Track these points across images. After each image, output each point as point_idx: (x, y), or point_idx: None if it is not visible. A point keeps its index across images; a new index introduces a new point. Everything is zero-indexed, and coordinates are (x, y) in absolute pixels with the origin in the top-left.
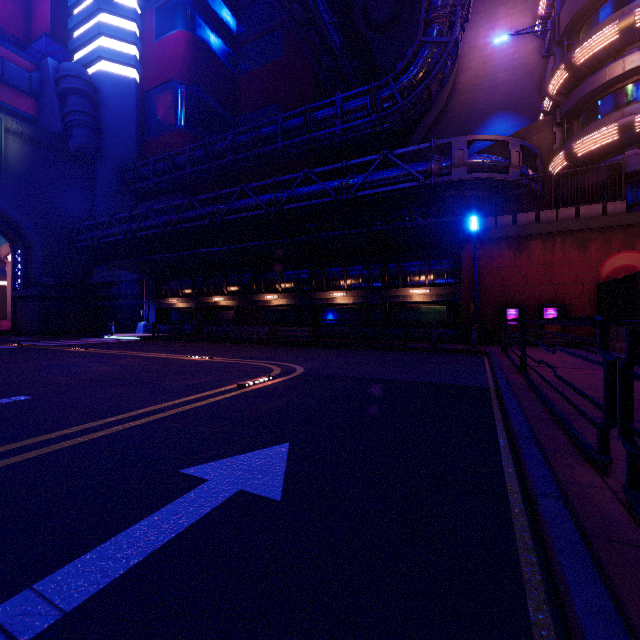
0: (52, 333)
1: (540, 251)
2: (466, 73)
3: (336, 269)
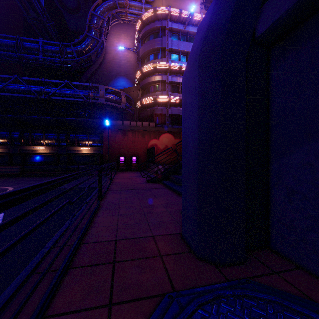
0: None
1: (131, 136)
2: (109, 54)
3: (38, 134)
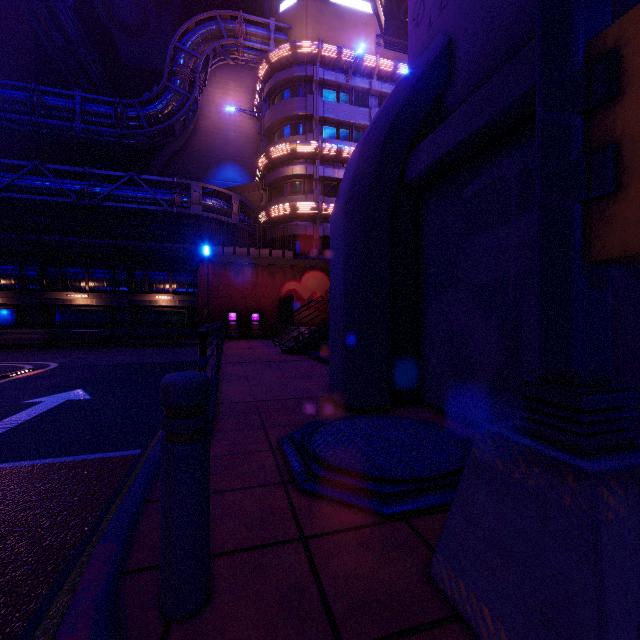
0: None
1: (250, 275)
2: (206, 120)
3: (76, 270)
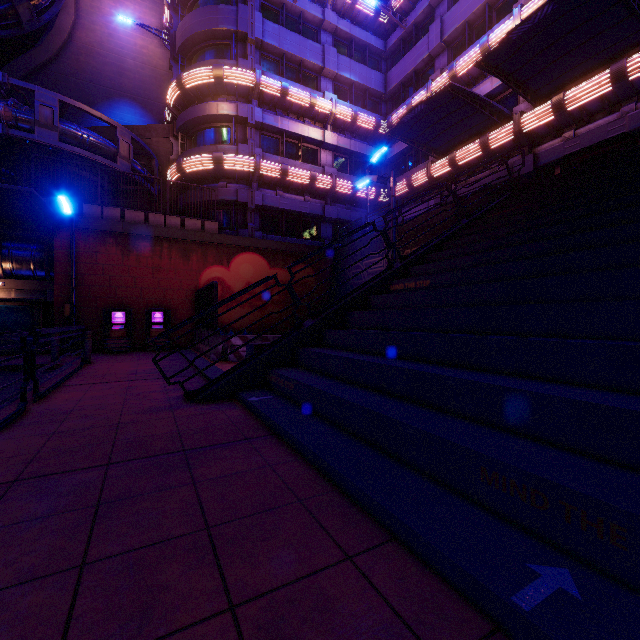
0: None
1: (149, 254)
2: (88, 33)
3: None
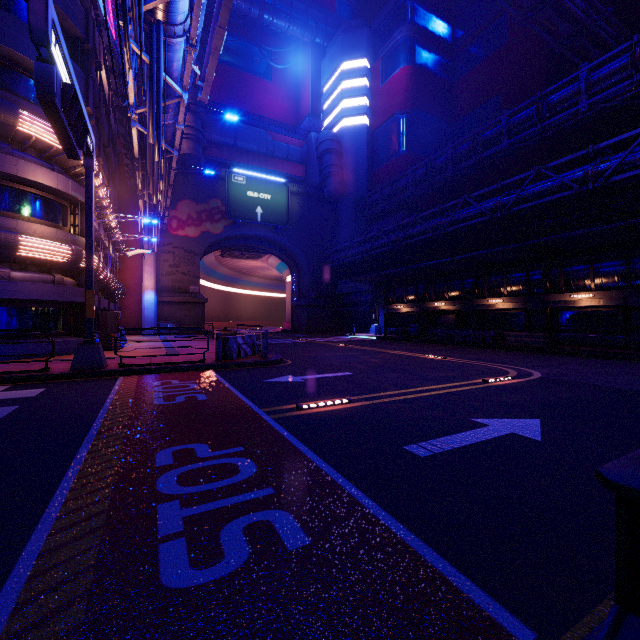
0: (314, 332)
1: None
2: None
3: (578, 267)
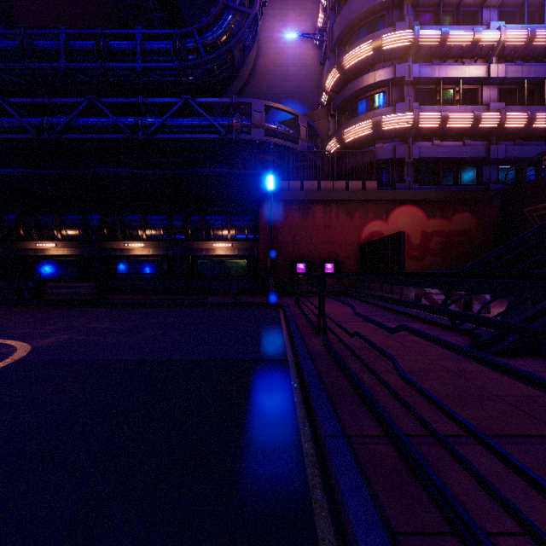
0: None
1: (321, 215)
2: (265, 58)
3: (133, 217)
